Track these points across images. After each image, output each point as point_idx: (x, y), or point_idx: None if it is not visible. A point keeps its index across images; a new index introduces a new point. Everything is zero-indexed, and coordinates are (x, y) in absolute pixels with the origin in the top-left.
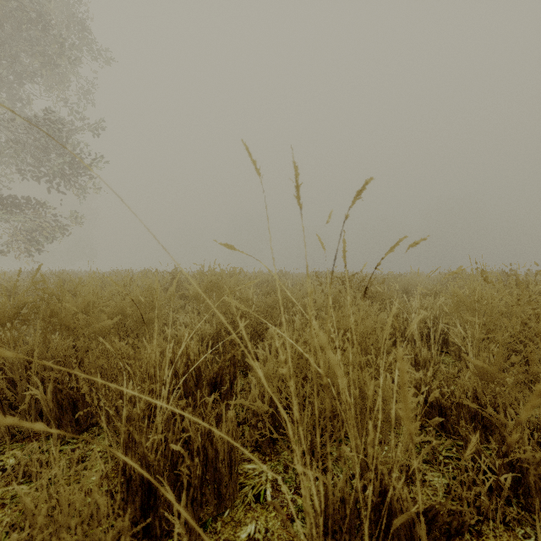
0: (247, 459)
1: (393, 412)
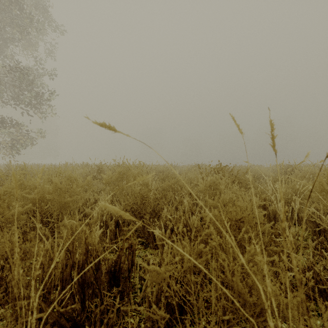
0: None
1: None
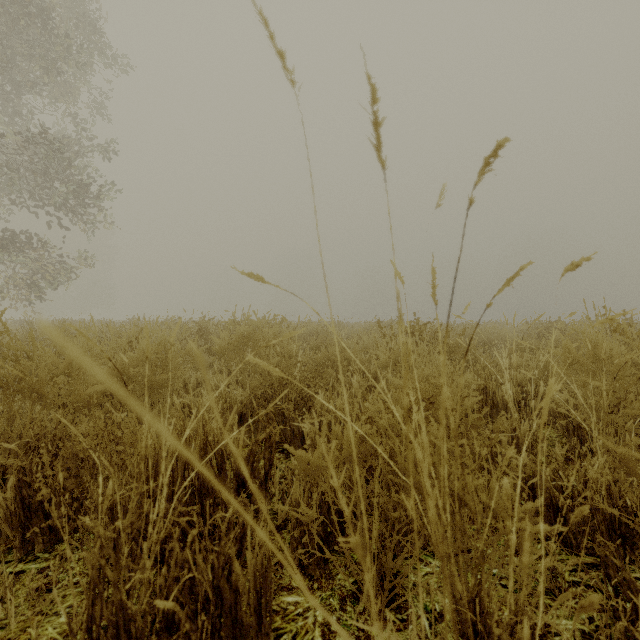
0: (286, 586)
1: (513, 536)
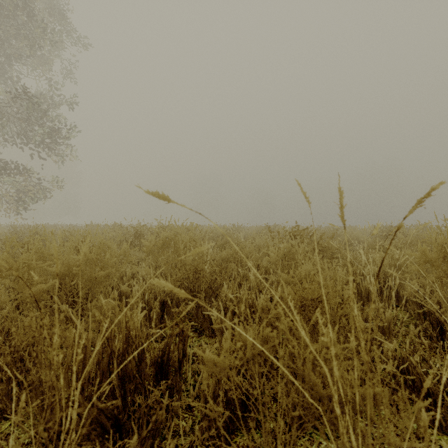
0: None
1: None
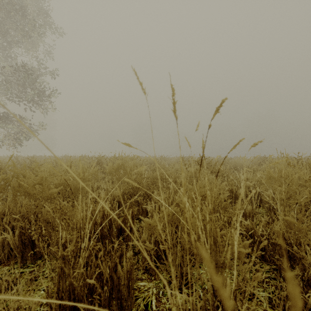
0: (140, 278)
1: (236, 254)
